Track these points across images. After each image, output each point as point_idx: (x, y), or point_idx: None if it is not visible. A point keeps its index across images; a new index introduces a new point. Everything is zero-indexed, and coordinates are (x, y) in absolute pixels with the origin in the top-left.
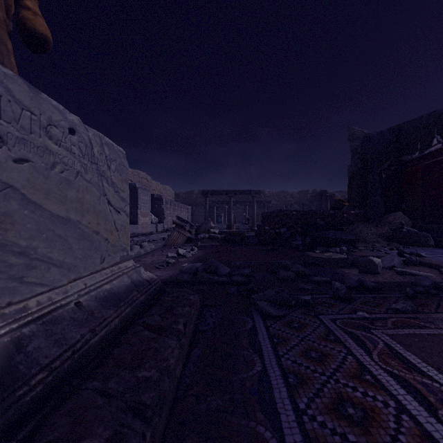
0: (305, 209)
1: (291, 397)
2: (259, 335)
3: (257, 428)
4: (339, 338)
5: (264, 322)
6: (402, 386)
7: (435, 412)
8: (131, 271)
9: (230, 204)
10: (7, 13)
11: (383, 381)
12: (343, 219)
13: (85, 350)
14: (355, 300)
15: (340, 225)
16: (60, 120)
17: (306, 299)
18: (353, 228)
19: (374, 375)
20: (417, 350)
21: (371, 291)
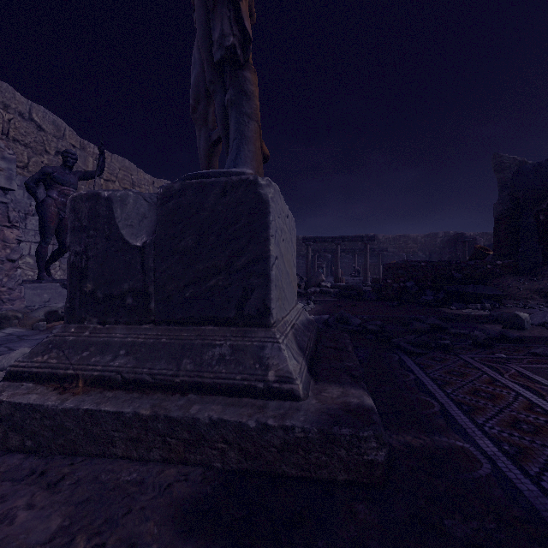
0: (433, 258)
1: (440, 388)
2: (407, 363)
3: (421, 397)
4: (476, 366)
5: (408, 357)
6: (523, 388)
7: (543, 397)
8: (302, 312)
9: (336, 253)
10: (261, 152)
11: (509, 386)
12: (486, 271)
13: (311, 349)
14: (494, 347)
15: (483, 278)
16: (286, 212)
17: (446, 342)
18: (499, 282)
19: (503, 383)
20: (544, 375)
21: (513, 342)
